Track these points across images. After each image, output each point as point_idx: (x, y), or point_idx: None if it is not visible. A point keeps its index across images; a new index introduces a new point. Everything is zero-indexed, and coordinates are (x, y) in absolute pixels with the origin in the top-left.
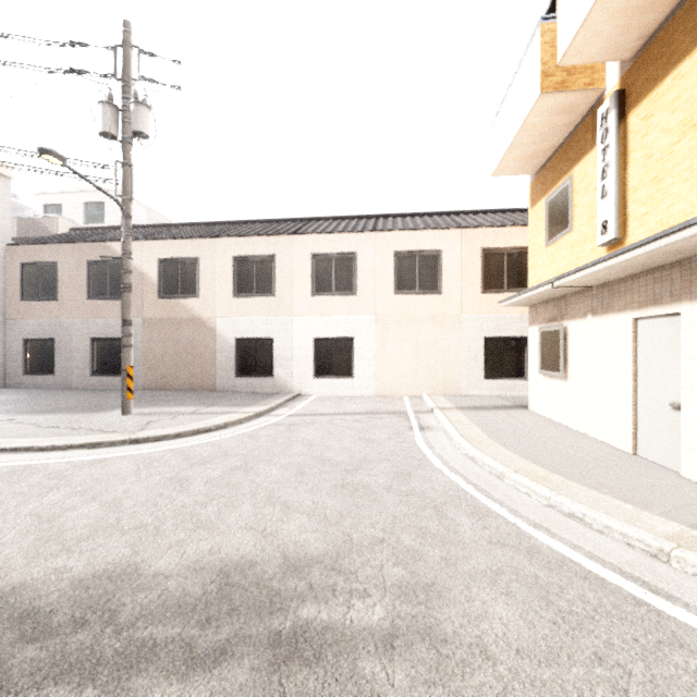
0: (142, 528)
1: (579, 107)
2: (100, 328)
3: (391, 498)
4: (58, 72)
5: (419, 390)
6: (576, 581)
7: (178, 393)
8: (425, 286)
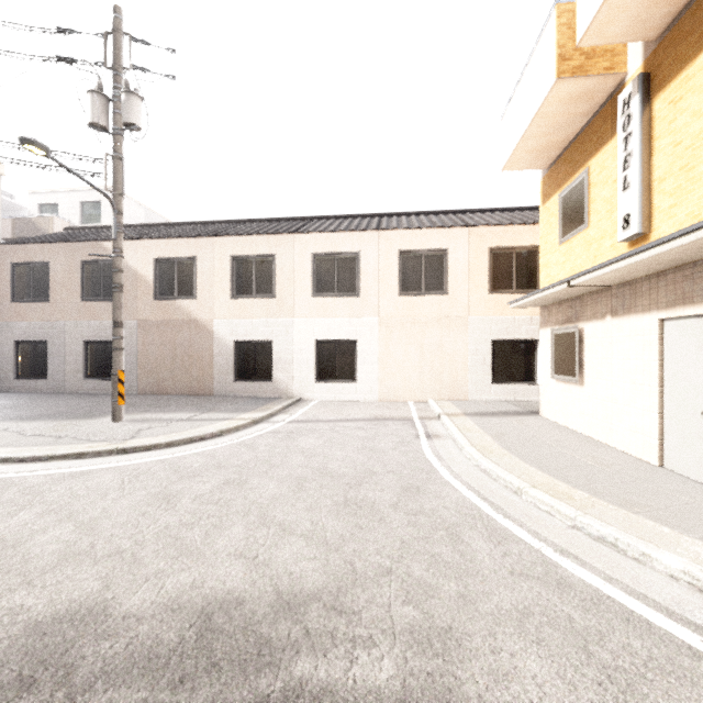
0: (117, 555)
1: (598, 94)
2: (94, 330)
3: (398, 517)
4: (45, 60)
5: (425, 395)
6: (618, 624)
7: (174, 398)
8: (431, 287)
